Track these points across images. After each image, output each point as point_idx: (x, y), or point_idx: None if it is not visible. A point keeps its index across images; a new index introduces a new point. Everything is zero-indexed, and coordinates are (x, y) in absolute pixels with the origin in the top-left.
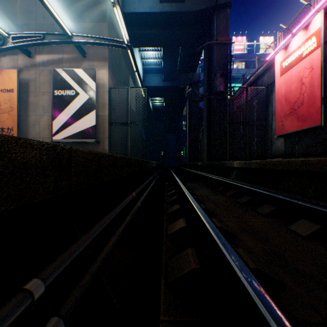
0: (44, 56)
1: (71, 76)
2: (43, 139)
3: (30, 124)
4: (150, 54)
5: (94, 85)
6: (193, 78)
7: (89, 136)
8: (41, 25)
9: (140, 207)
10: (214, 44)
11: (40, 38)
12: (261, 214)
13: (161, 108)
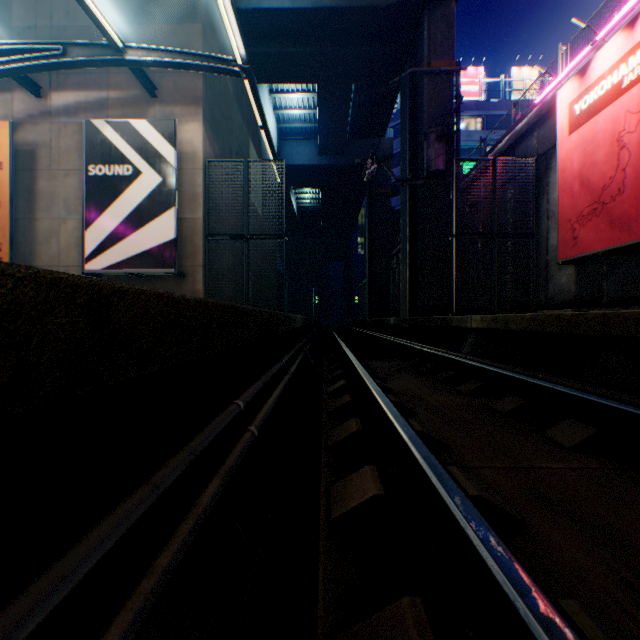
0: (68, 95)
1: (124, 135)
2: (66, 270)
3: (39, 237)
4: (293, 100)
5: (173, 155)
6: (380, 149)
7: (162, 262)
8: (62, 30)
9: (259, 433)
10: (423, 74)
11: (57, 53)
12: (562, 445)
13: (314, 209)
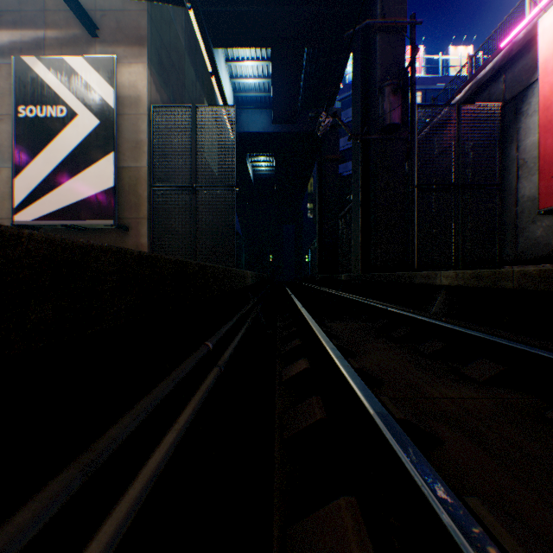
0: (2, 34)
1: (57, 73)
2: None
3: None
4: (249, 69)
5: (112, 94)
6: None
7: (100, 212)
8: None
9: None
10: (376, 32)
11: None
12: None
13: (269, 176)
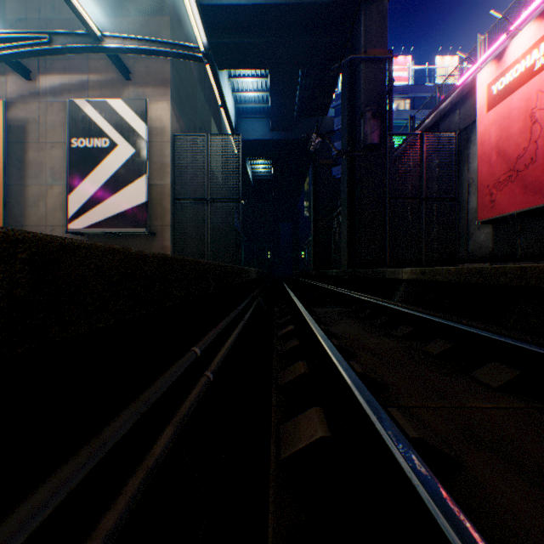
0: (54, 78)
1: (102, 112)
2: (52, 229)
3: (29, 201)
4: (249, 84)
5: (145, 129)
6: (323, 126)
7: (135, 222)
8: (49, 22)
9: (215, 376)
10: (360, 61)
11: (44, 41)
12: (488, 385)
13: (267, 177)
